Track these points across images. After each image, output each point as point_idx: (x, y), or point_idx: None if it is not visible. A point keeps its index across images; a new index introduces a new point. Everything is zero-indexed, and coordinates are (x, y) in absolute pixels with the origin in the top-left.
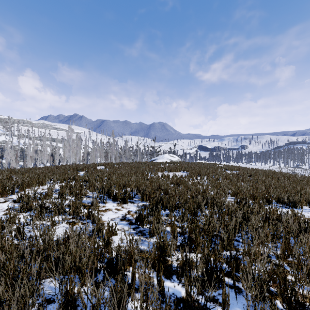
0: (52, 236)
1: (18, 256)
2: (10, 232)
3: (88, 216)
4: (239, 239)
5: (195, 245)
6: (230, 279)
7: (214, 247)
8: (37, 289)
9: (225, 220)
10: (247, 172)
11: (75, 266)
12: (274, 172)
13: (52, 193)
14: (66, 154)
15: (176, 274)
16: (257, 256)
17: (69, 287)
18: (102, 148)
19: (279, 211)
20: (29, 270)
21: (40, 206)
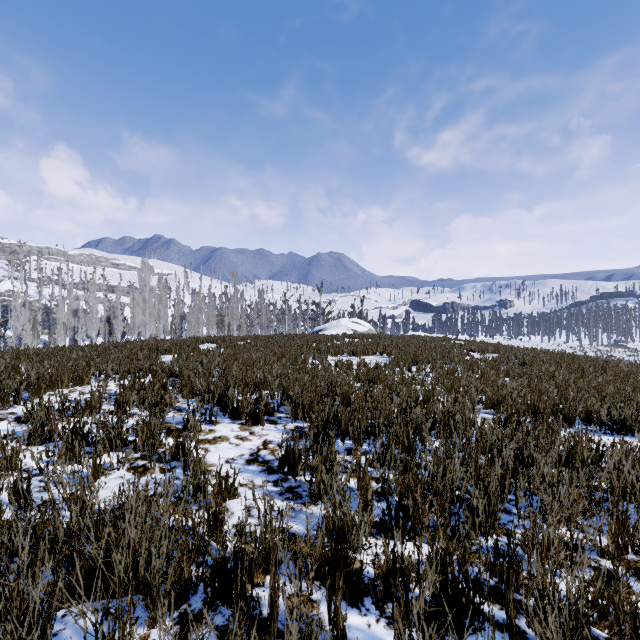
0: (92, 501)
1: (8, 552)
2: (2, 490)
3: (176, 454)
4: (509, 508)
5: (415, 523)
6: (498, 608)
7: (457, 526)
8: (43, 637)
9: (478, 463)
10: (515, 357)
11: (137, 579)
12: (573, 357)
13: (101, 402)
14: (137, 319)
15: (371, 597)
16: (558, 552)
17: (120, 634)
18: (212, 306)
19: (594, 442)
20: (26, 591)
21: (73, 430)
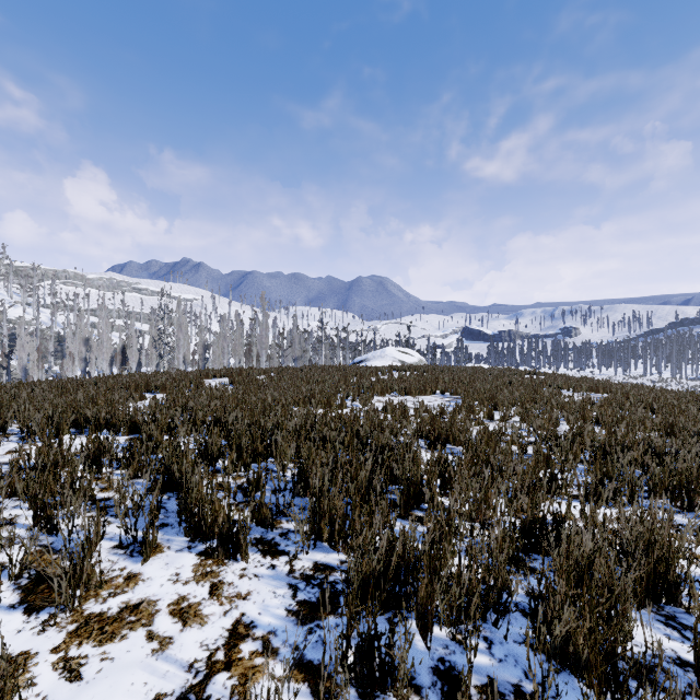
0: None
1: None
2: None
3: None
4: None
5: None
6: None
7: None
8: None
9: None
10: (627, 397)
11: None
12: None
13: None
14: (154, 348)
15: None
16: None
17: None
18: (239, 334)
19: None
20: None
21: None
